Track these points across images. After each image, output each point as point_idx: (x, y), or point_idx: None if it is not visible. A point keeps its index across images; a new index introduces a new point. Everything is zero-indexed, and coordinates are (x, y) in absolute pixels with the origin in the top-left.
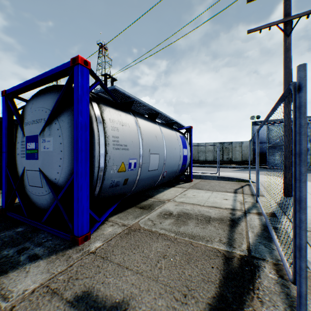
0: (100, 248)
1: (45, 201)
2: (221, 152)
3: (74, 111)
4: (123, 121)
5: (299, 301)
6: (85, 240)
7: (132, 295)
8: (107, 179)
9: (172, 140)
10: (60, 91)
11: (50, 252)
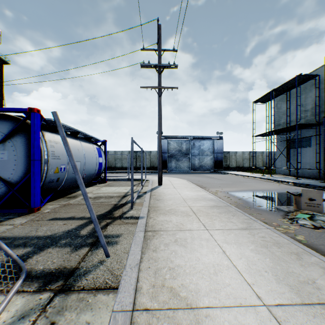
0: (50, 211)
1: None
2: (135, 159)
3: (31, 138)
4: (57, 140)
5: (131, 204)
6: (39, 210)
7: (76, 215)
8: (48, 177)
9: (90, 151)
10: (10, 120)
11: (19, 216)
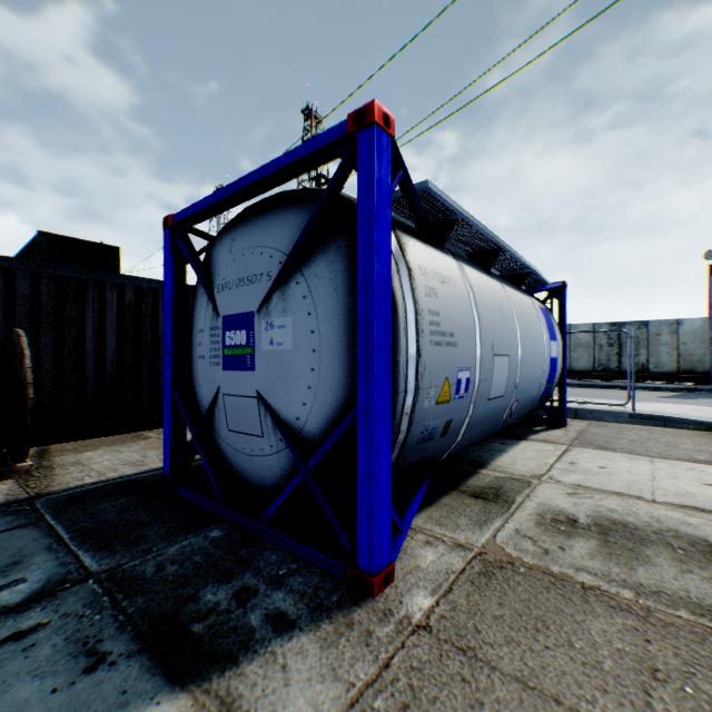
0: (435, 613)
1: (266, 469)
2: (615, 348)
3: (359, 248)
4: (442, 271)
5: None
6: (385, 584)
7: None
8: (417, 423)
9: (529, 320)
10: (302, 204)
11: (312, 611)
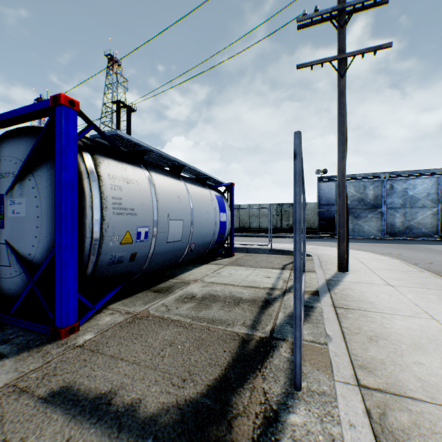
0: (91, 340)
1: (15, 285)
2: (280, 217)
3: (56, 165)
4: (129, 177)
5: (295, 371)
6: (72, 333)
7: (122, 385)
8: (105, 254)
9: (204, 202)
10: (37, 136)
11: (20, 350)
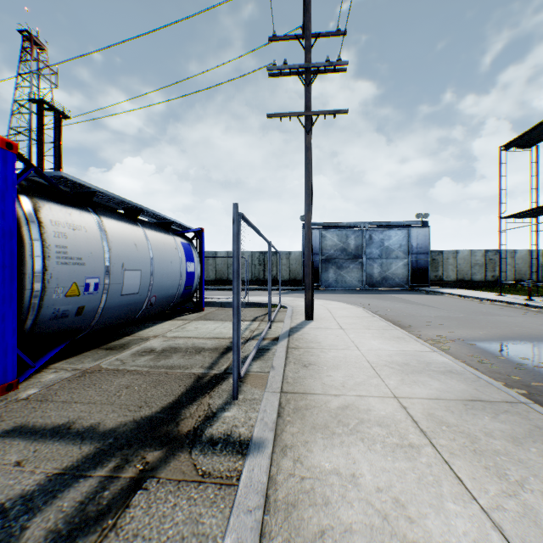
0: (36, 394)
1: None
2: (263, 266)
3: None
4: (76, 223)
5: (233, 386)
6: (11, 391)
7: (80, 417)
8: (48, 307)
9: (167, 250)
10: None
11: None
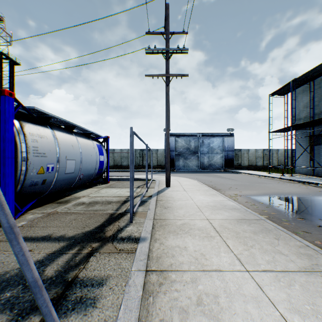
0: (26, 224)
1: None
2: (142, 158)
3: (1, 128)
4: (42, 134)
5: (130, 216)
6: None
7: (54, 232)
8: (28, 179)
9: (89, 148)
10: None
11: None
